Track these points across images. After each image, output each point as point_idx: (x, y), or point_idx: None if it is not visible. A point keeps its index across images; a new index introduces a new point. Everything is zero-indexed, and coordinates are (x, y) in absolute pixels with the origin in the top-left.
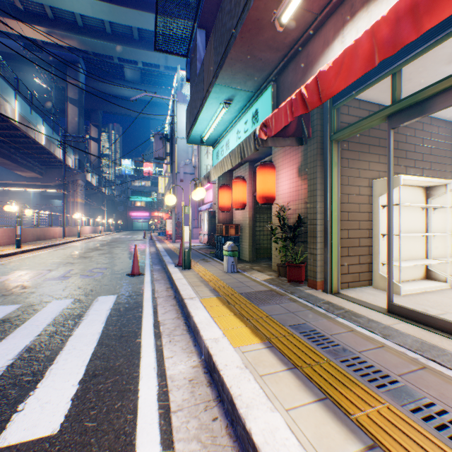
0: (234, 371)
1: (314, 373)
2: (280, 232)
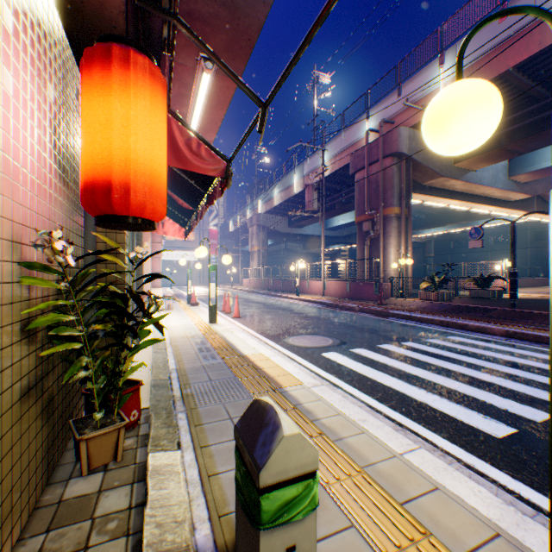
0: (262, 348)
1: (229, 348)
2: (6, 349)
